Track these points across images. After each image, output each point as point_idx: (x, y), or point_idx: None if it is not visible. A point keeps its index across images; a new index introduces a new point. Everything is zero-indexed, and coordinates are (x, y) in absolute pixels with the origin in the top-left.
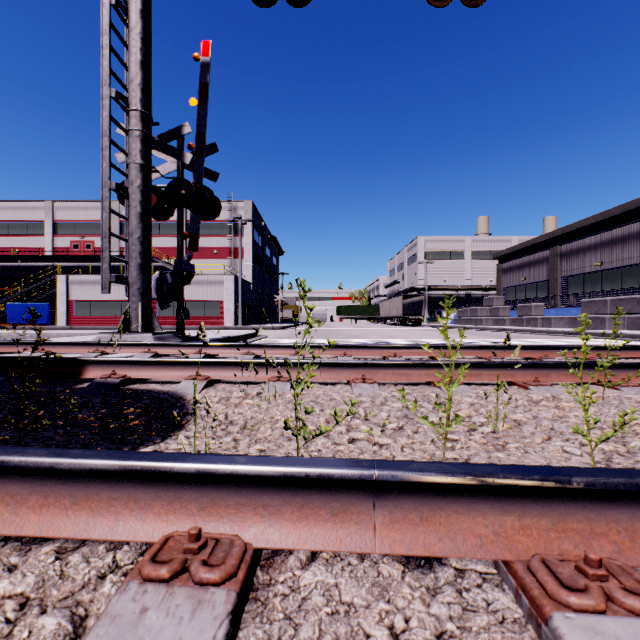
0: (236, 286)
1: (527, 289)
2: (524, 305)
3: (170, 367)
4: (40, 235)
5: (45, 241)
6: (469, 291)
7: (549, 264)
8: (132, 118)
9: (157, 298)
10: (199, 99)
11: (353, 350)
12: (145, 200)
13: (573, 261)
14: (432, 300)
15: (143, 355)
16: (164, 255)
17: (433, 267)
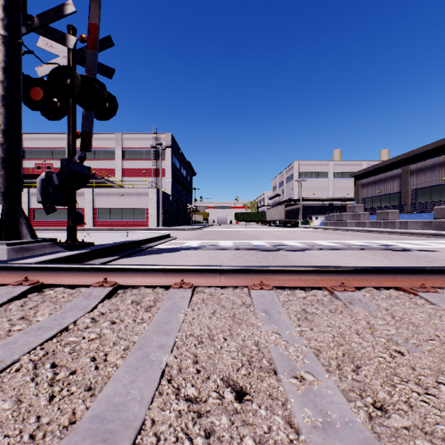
0: (158, 197)
1: (382, 199)
2: (382, 211)
3: None
4: None
5: None
6: (332, 201)
7: (401, 179)
8: None
9: (42, 201)
10: None
11: (273, 276)
12: (8, 80)
13: (422, 176)
14: (304, 208)
15: None
16: (105, 174)
17: (305, 184)
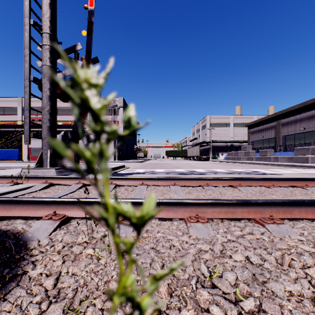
0: (114, 140)
1: (264, 142)
2: (263, 150)
3: (34, 205)
4: (15, 114)
5: (17, 118)
6: (232, 143)
7: (276, 129)
8: (44, 38)
9: None
10: (87, 31)
11: (180, 181)
12: (52, 88)
13: (289, 127)
14: (214, 147)
15: (41, 185)
16: None
17: (214, 131)
